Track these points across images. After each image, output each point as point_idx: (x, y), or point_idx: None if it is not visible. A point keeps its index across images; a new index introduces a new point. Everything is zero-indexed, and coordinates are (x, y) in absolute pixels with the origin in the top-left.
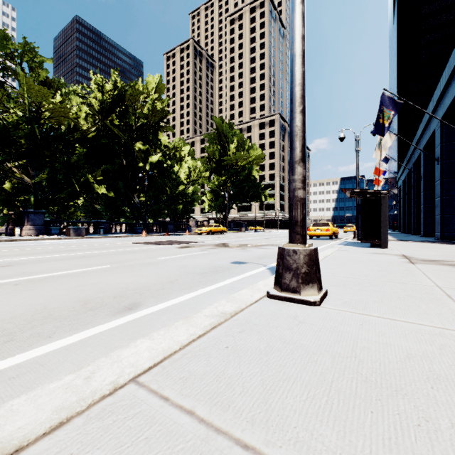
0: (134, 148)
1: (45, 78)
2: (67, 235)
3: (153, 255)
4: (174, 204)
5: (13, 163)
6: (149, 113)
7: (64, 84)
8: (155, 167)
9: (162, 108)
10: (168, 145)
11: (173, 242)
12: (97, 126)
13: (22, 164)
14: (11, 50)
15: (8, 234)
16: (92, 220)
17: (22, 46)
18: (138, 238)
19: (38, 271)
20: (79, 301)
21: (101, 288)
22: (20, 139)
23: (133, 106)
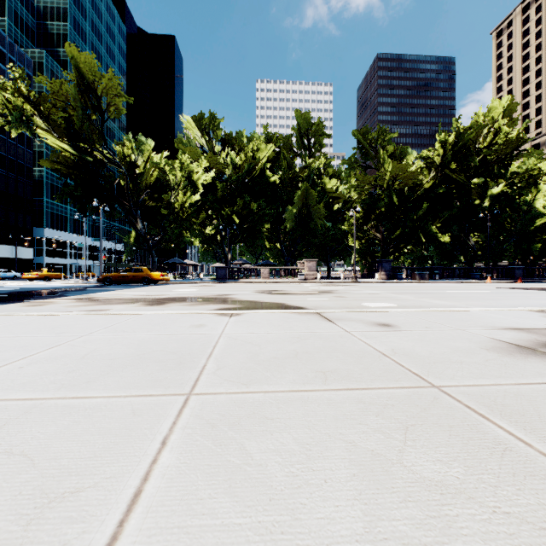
0: (473, 188)
1: (391, 151)
2: (413, 280)
3: (543, 295)
4: (526, 243)
5: (370, 224)
6: (498, 148)
7: (405, 149)
8: (497, 202)
9: (516, 136)
10: (517, 170)
11: (544, 288)
12: (434, 177)
13: (376, 224)
14: (369, 140)
15: (363, 278)
16: (419, 265)
17: (376, 133)
18: (487, 284)
19: (475, 296)
20: (539, 305)
21: (540, 303)
22: (380, 207)
23: (473, 145)
